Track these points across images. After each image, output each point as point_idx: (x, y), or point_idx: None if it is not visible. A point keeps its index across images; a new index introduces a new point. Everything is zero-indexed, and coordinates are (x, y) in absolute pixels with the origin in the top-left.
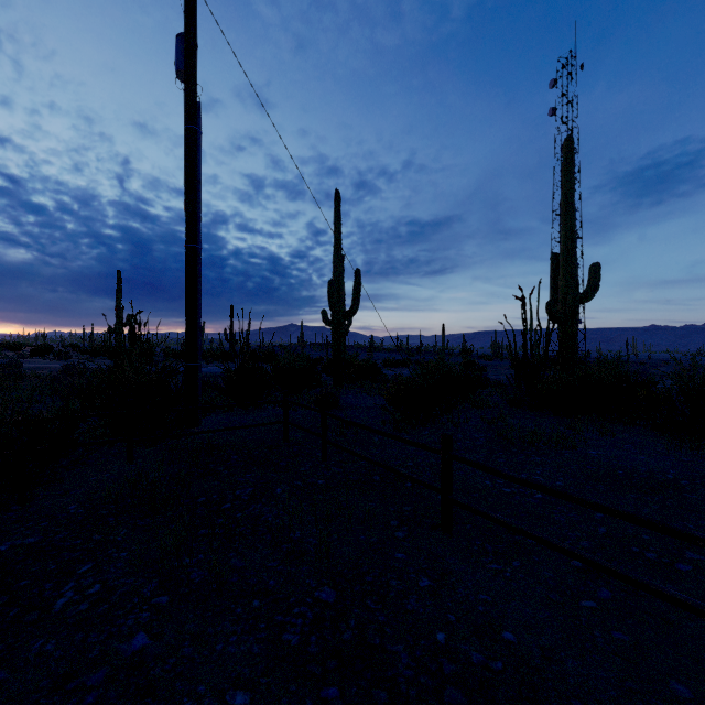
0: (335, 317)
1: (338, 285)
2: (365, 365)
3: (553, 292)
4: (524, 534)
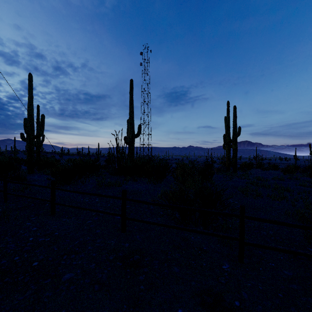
0: (29, 137)
1: (31, 121)
2: (49, 161)
3: (127, 133)
4: (73, 207)
